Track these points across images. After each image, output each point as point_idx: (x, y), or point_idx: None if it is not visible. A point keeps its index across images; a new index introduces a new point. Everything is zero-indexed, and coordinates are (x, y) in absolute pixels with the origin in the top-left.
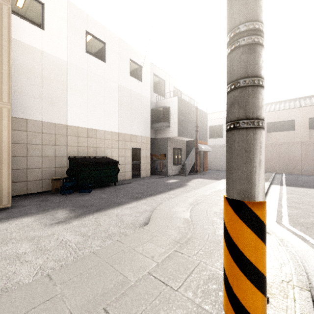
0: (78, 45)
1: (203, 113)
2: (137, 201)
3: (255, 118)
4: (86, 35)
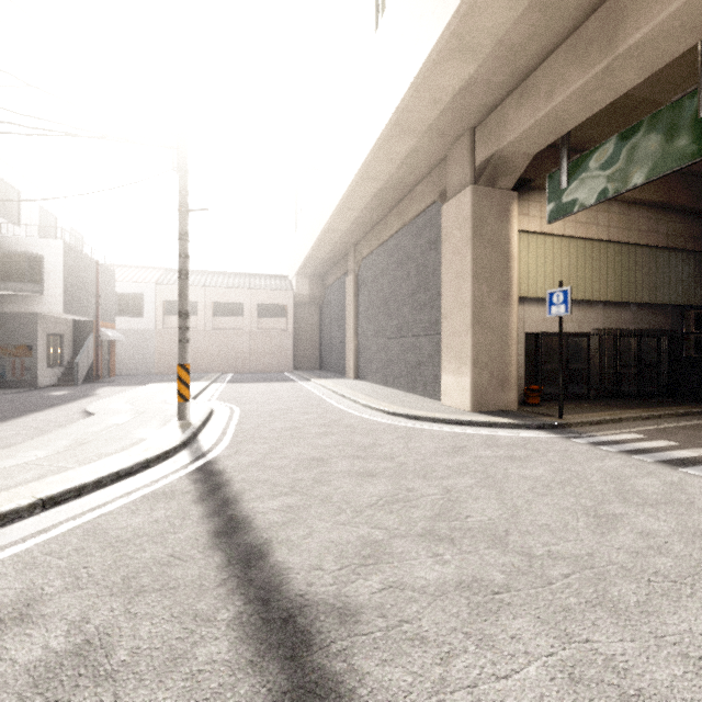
0: None
1: (108, 271)
2: (39, 413)
3: (187, 340)
4: None
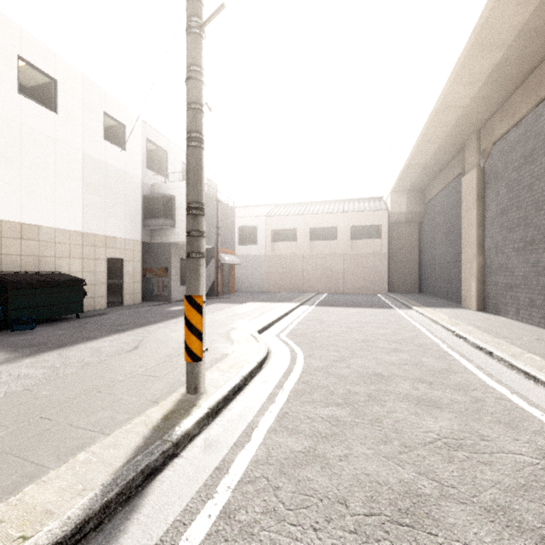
0: (1, 78)
1: (228, 207)
2: (120, 334)
3: (197, 253)
4: (17, 62)
